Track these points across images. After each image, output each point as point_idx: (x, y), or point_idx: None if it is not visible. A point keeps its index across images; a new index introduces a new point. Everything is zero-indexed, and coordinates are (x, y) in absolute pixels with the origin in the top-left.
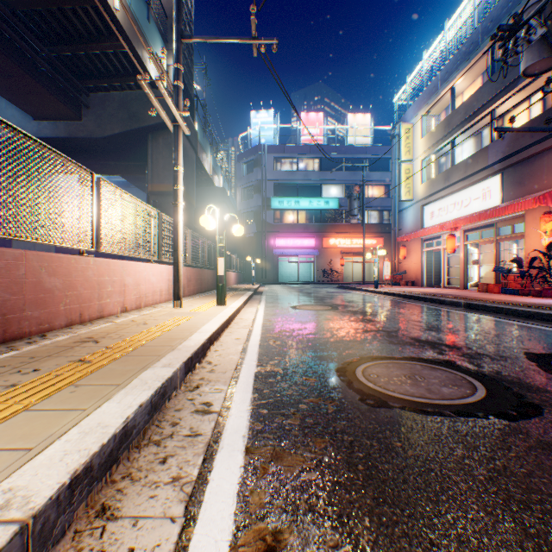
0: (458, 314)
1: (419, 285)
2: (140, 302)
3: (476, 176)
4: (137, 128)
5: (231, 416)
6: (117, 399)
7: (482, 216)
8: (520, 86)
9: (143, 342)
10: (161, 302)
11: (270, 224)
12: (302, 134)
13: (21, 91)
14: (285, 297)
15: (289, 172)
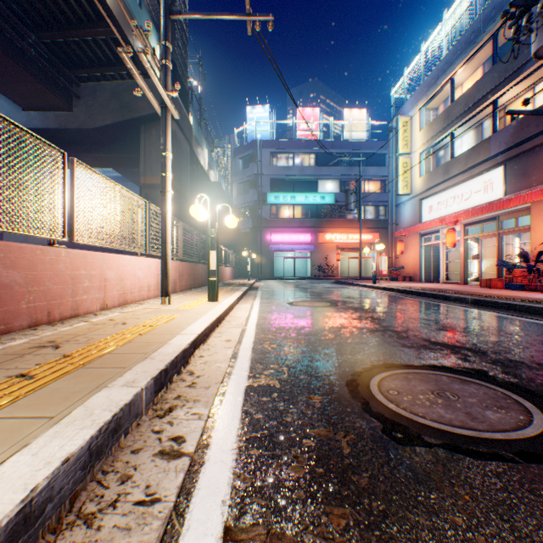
0: (467, 311)
1: (417, 281)
2: (124, 298)
3: (477, 168)
4: (129, 119)
5: (209, 461)
6: (35, 448)
7: (485, 208)
8: (525, 74)
9: (111, 348)
10: (149, 298)
11: (266, 219)
12: (298, 129)
13: (7, 80)
14: (281, 292)
15: (285, 167)
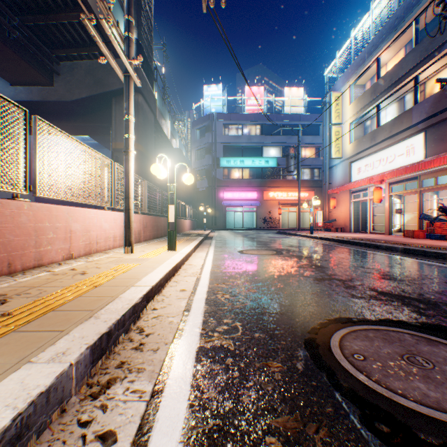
0: (400, 259)
1: (347, 231)
2: (90, 248)
3: (401, 135)
4: (102, 93)
5: None
6: None
7: (408, 169)
8: (443, 53)
9: (58, 304)
10: (115, 247)
11: (219, 180)
12: (246, 104)
13: None
14: (232, 241)
15: (235, 136)
